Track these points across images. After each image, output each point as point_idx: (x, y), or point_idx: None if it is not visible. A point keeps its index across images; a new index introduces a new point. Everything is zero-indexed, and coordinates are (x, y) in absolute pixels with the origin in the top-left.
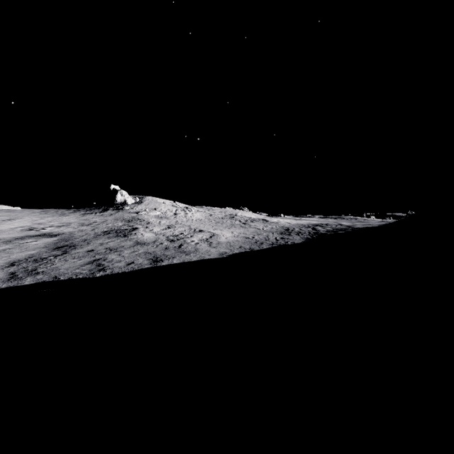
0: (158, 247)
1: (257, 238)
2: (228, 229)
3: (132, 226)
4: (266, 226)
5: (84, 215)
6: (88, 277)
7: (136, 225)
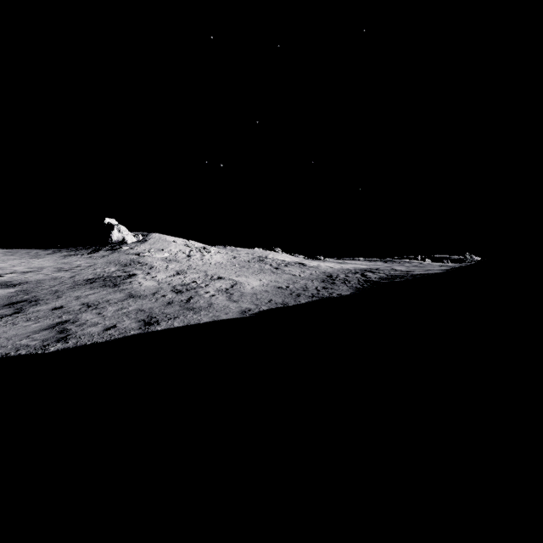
0: (158, 301)
1: (292, 288)
2: (256, 275)
3: (128, 272)
4: (303, 272)
5: (66, 257)
6: (34, 354)
7: (134, 270)
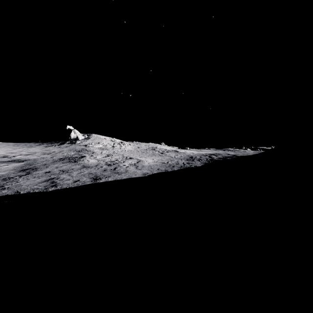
0: (99, 169)
1: (170, 163)
2: (150, 157)
3: (81, 155)
4: (177, 155)
5: (47, 147)
6: (42, 191)
7: (84, 154)
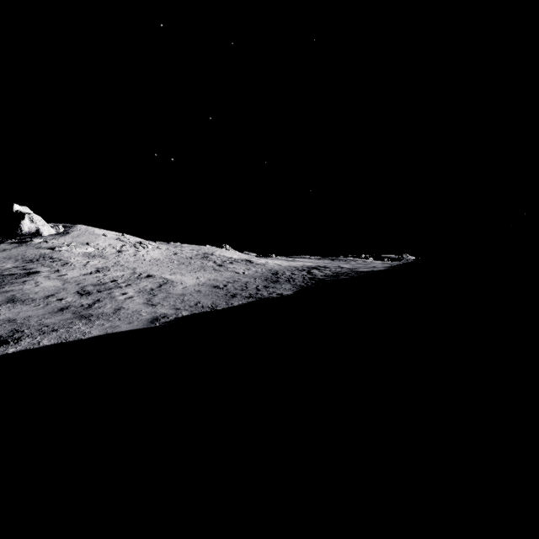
0: (47, 307)
1: (229, 287)
2: (194, 273)
3: (29, 269)
4: (248, 269)
5: None
6: None
7: (40, 267)
